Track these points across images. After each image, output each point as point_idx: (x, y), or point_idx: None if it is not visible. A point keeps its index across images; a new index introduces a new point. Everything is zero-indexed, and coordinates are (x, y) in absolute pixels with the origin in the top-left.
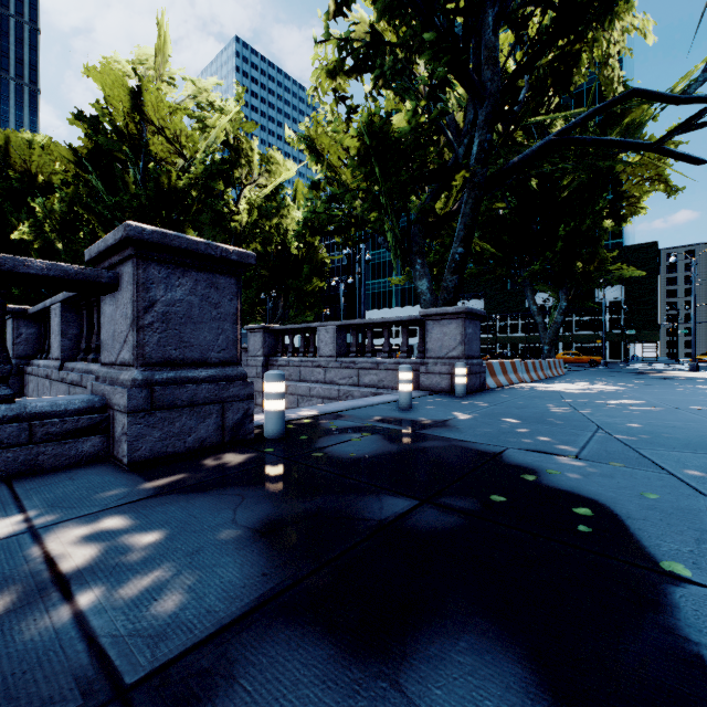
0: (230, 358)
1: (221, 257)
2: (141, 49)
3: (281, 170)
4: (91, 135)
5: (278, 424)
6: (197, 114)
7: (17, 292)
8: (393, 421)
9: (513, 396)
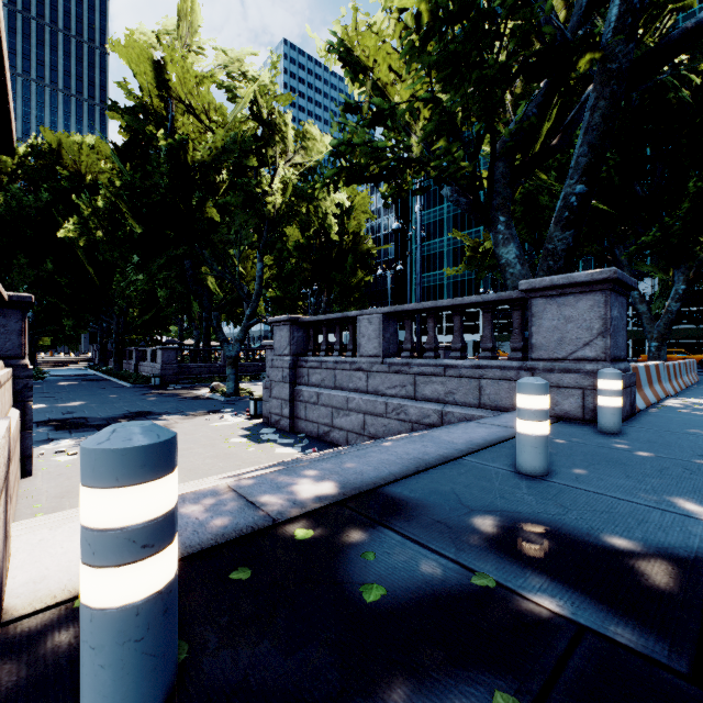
0: None
1: None
2: (172, 22)
3: (321, 147)
4: (128, 126)
5: (124, 671)
6: (227, 85)
7: (67, 291)
8: (550, 553)
9: None
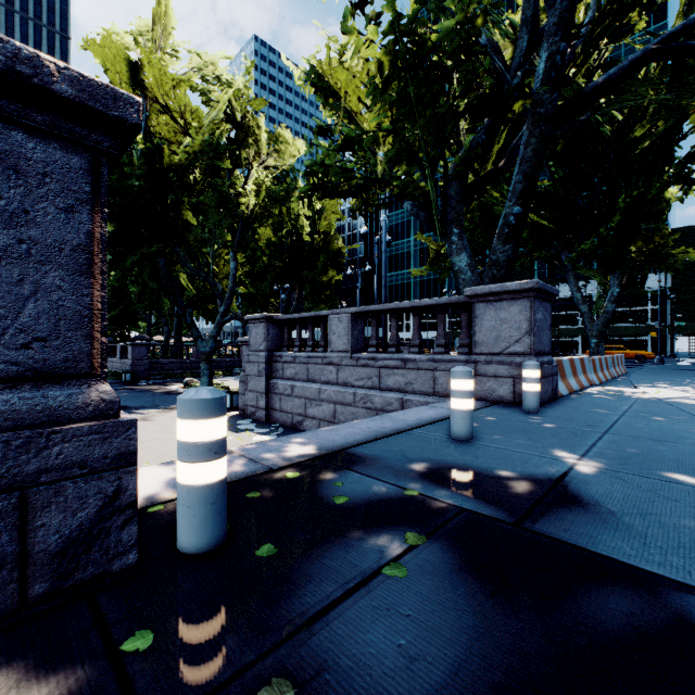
0: (65, 361)
1: (12, 75)
2: (144, 22)
3: (293, 150)
4: None
5: (206, 519)
6: (201, 88)
7: None
8: (457, 479)
9: (610, 410)
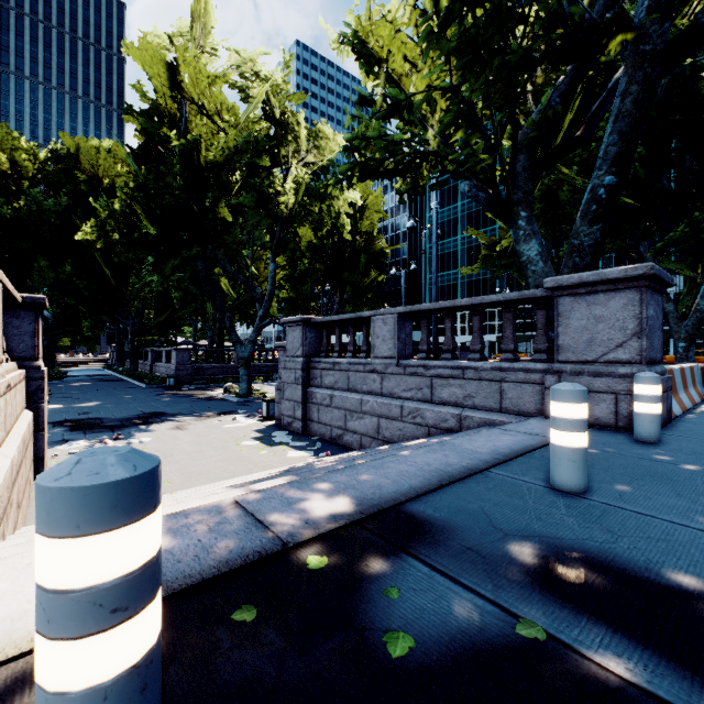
0: None
1: None
2: (185, 24)
3: (333, 146)
4: (144, 129)
5: None
6: (240, 85)
7: (85, 293)
8: (606, 593)
9: None
